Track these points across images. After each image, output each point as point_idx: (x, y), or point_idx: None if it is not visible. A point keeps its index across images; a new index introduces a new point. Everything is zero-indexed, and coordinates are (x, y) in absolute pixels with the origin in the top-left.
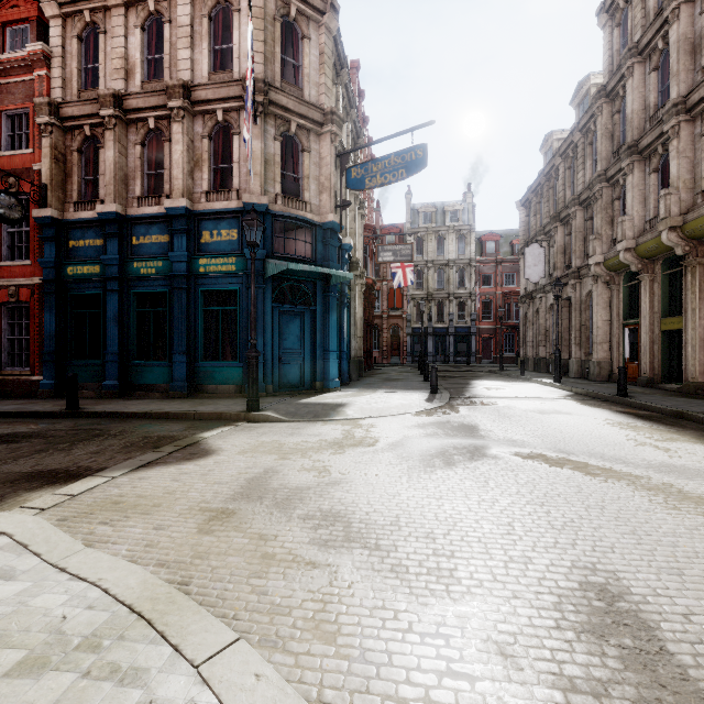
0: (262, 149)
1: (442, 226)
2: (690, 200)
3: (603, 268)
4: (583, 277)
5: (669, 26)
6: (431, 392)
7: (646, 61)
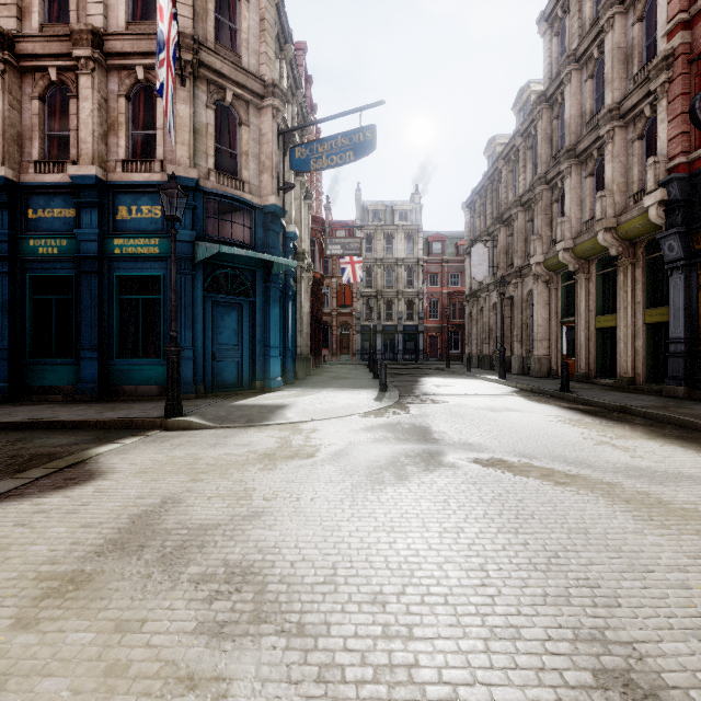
0: (191, 115)
1: (391, 224)
2: (623, 203)
3: (543, 268)
4: (524, 277)
5: (604, 35)
6: (380, 390)
7: (582, 69)
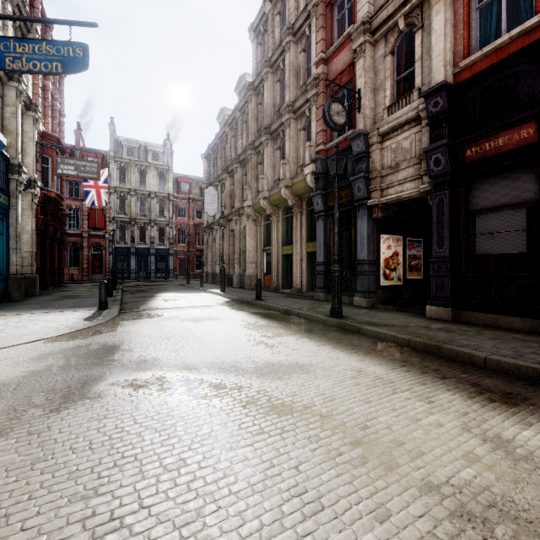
0: None
1: (145, 161)
2: (295, 171)
3: (252, 210)
4: (241, 215)
5: (285, 53)
6: (100, 308)
7: (274, 73)
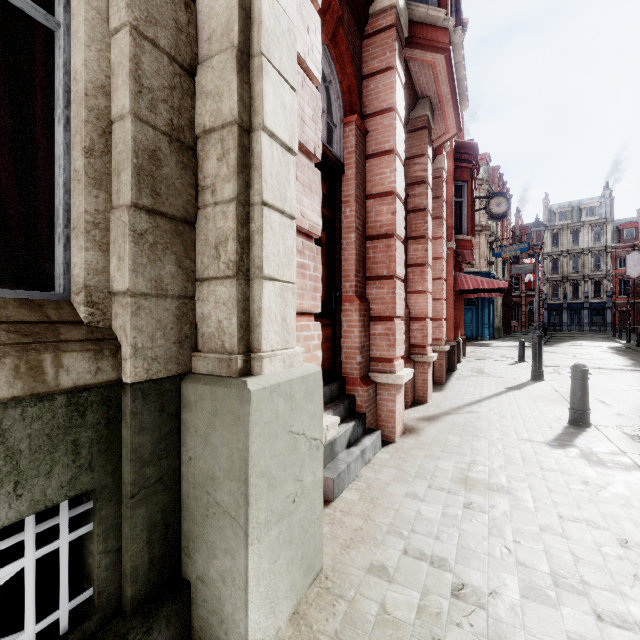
0: None
1: (577, 222)
2: None
3: None
4: None
5: None
6: None
7: None
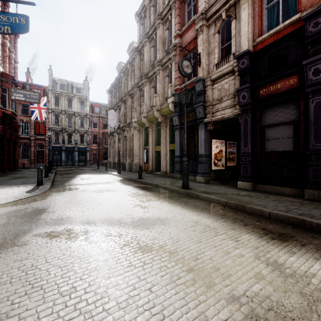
0: None
1: (71, 93)
2: (163, 101)
3: (137, 124)
4: (131, 127)
5: (157, 30)
6: (38, 184)
7: (150, 42)
